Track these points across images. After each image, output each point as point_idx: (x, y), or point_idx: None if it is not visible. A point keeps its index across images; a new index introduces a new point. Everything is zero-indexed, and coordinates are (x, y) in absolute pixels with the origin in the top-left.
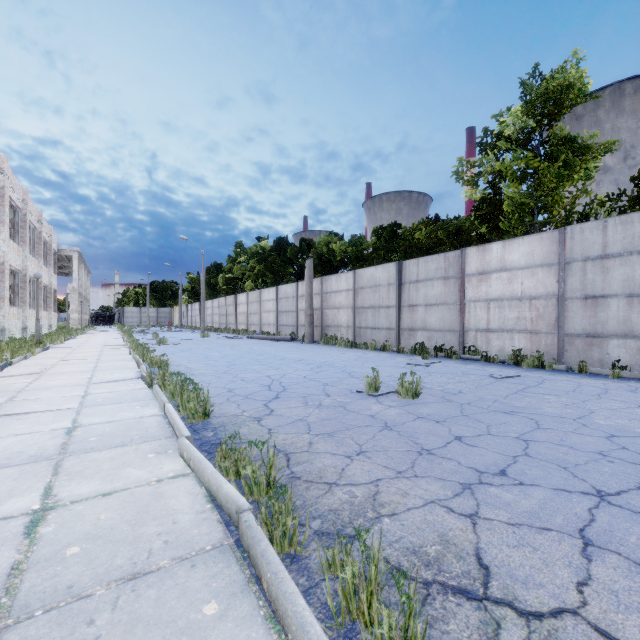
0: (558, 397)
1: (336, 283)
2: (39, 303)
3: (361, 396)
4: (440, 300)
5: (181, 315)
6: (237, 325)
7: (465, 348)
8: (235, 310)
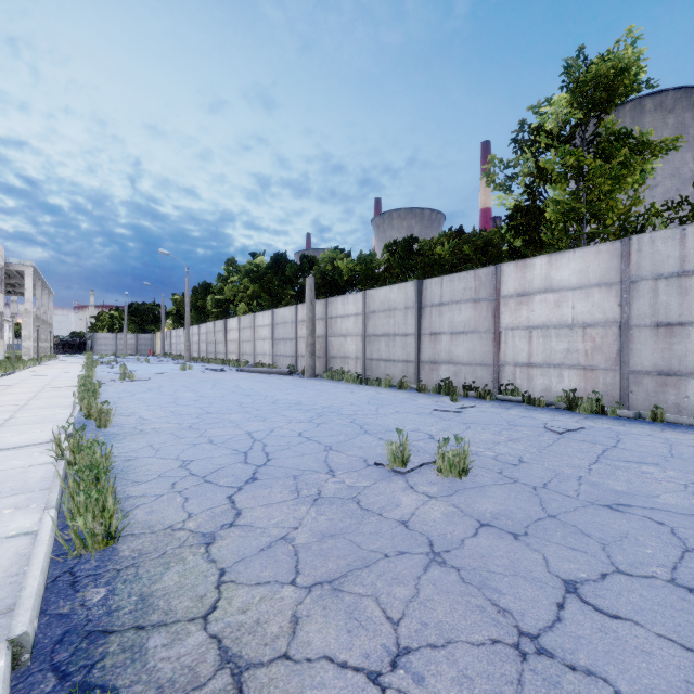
0: (661, 469)
1: (343, 306)
2: None
3: (382, 473)
4: (469, 327)
5: (164, 342)
6: (227, 354)
7: (501, 386)
8: (225, 337)
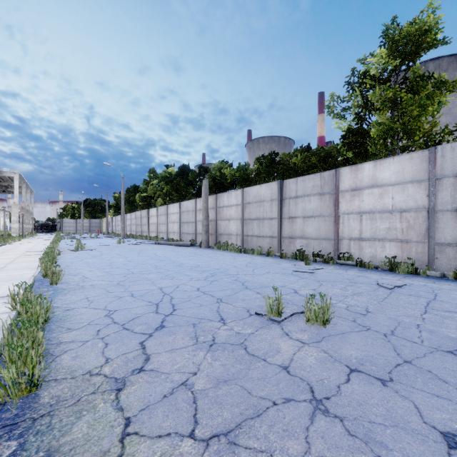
0: None
1: (227, 199)
2: None
3: (262, 322)
4: (316, 213)
5: (107, 225)
6: (149, 233)
7: (339, 254)
8: (148, 221)
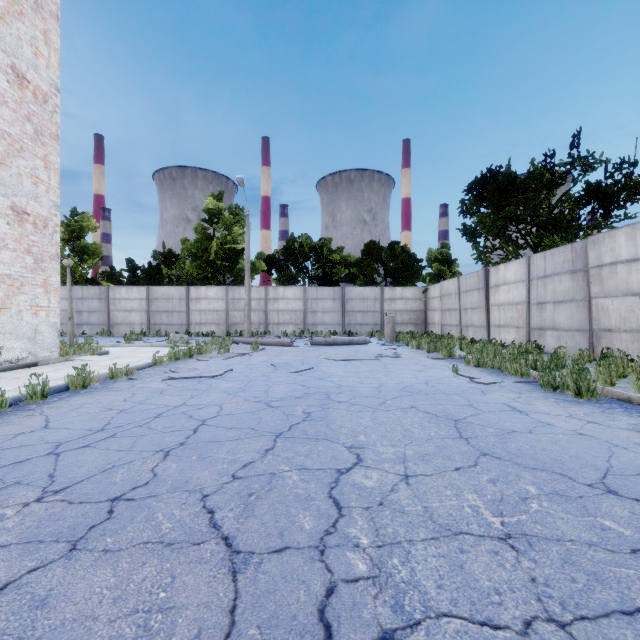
0: None
1: None
2: None
3: None
4: None
5: None
6: None
7: None
8: None
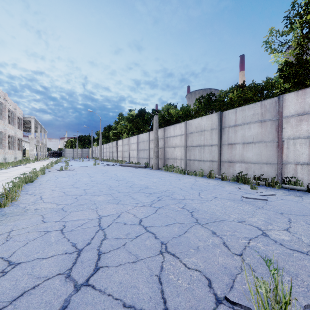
0: None
1: (173, 131)
2: (4, 145)
3: None
4: (257, 139)
5: (92, 152)
6: (117, 157)
7: (283, 178)
8: (116, 149)
